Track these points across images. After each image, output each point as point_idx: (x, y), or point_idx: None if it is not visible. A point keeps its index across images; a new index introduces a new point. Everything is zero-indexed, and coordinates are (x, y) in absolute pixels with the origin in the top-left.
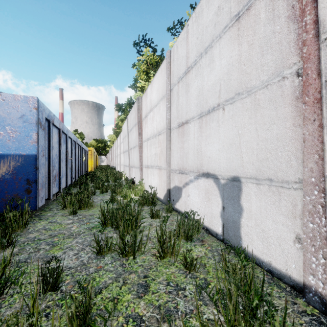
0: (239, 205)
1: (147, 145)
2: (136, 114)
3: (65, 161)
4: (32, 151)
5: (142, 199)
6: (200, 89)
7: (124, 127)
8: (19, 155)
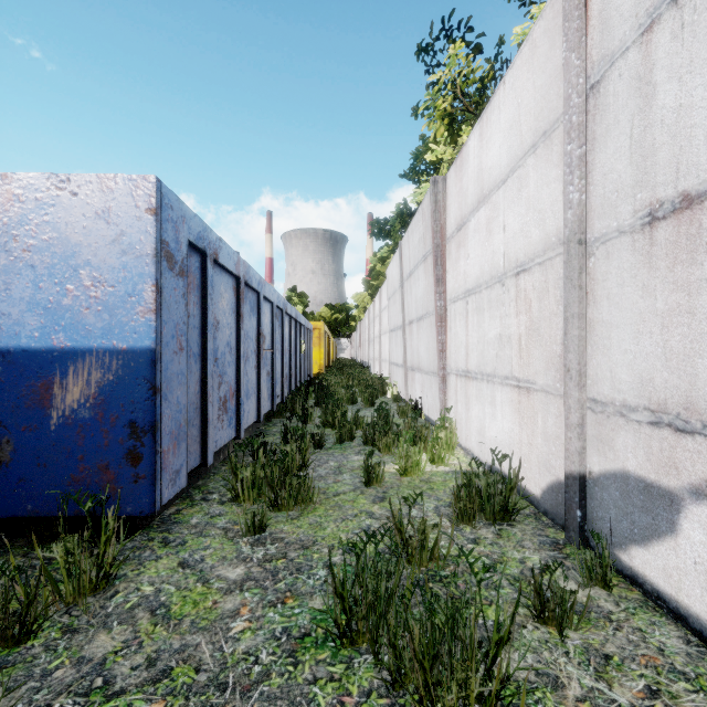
0: None
1: (467, 312)
2: (426, 227)
3: (256, 358)
4: (144, 339)
5: (466, 489)
6: None
7: (392, 270)
8: (111, 350)
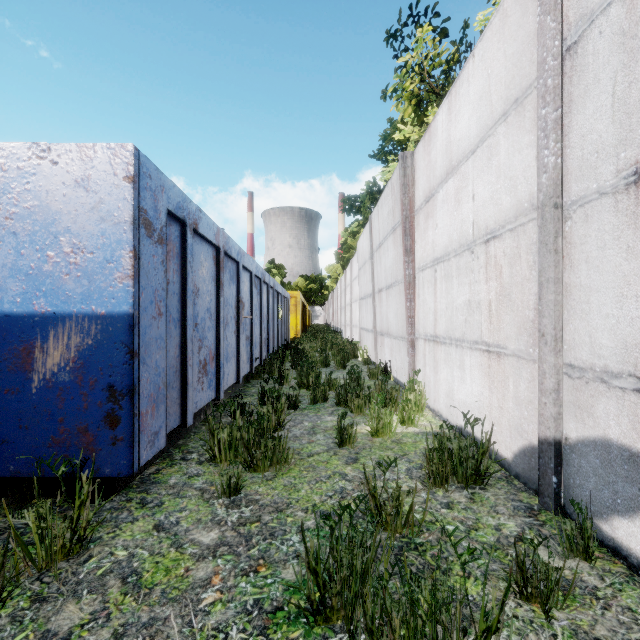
0: None
1: (435, 279)
2: (395, 201)
3: (235, 324)
4: (122, 304)
5: (437, 451)
6: None
7: (363, 242)
8: (90, 315)
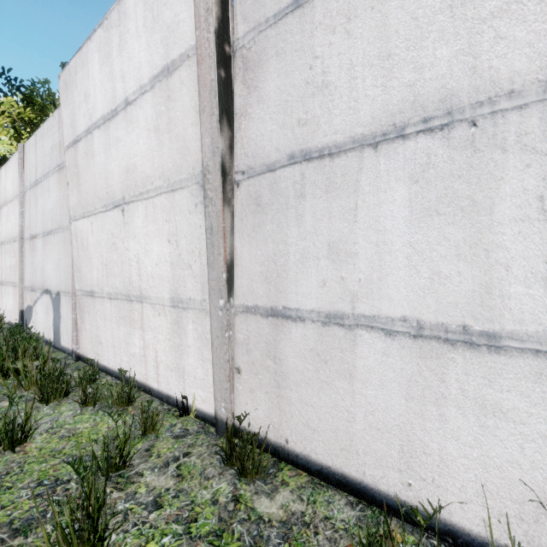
0: (60, 313)
1: (2, 252)
2: None
3: None
4: None
5: None
6: (43, 209)
7: None
8: None
